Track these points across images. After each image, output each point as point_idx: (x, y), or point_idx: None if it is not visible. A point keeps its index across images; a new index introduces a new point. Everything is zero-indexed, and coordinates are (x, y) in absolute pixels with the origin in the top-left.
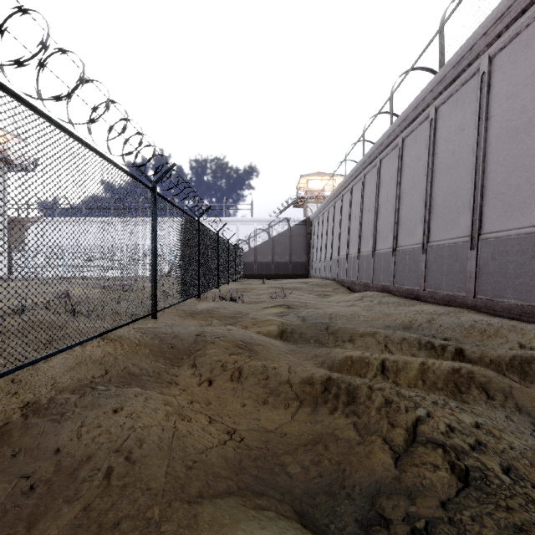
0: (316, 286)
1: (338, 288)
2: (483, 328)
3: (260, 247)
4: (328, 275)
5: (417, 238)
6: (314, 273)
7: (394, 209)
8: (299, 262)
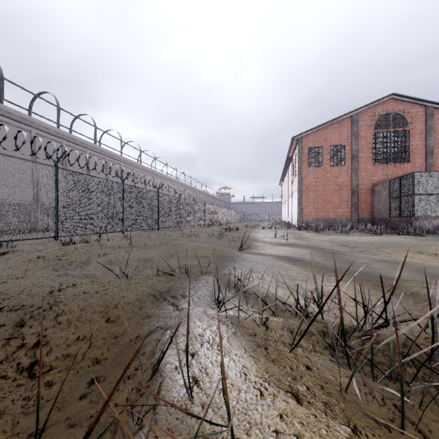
0: None
1: None
2: None
3: None
4: None
5: None
6: None
7: None
8: None
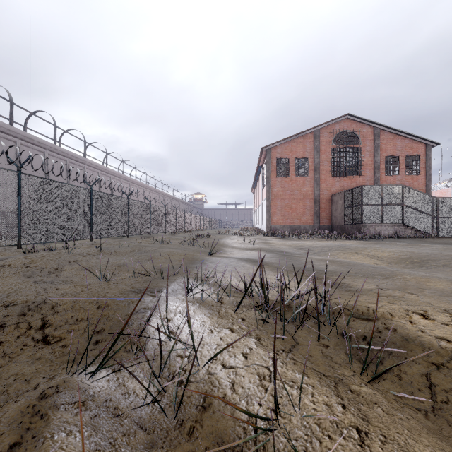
0: None
1: None
2: None
3: None
4: None
5: None
6: None
7: None
8: None
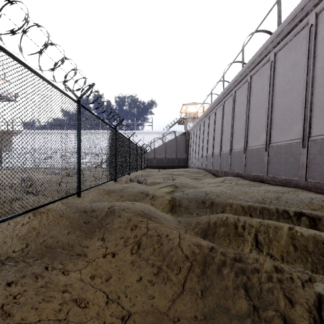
0: (193, 173)
1: (207, 174)
2: (320, 204)
3: (157, 149)
4: (200, 166)
5: (261, 141)
6: (191, 165)
7: (245, 122)
8: (182, 158)
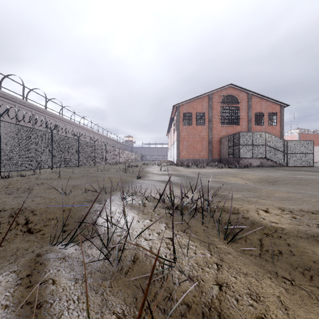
0: None
1: None
2: None
3: None
4: None
5: None
6: None
7: None
8: None
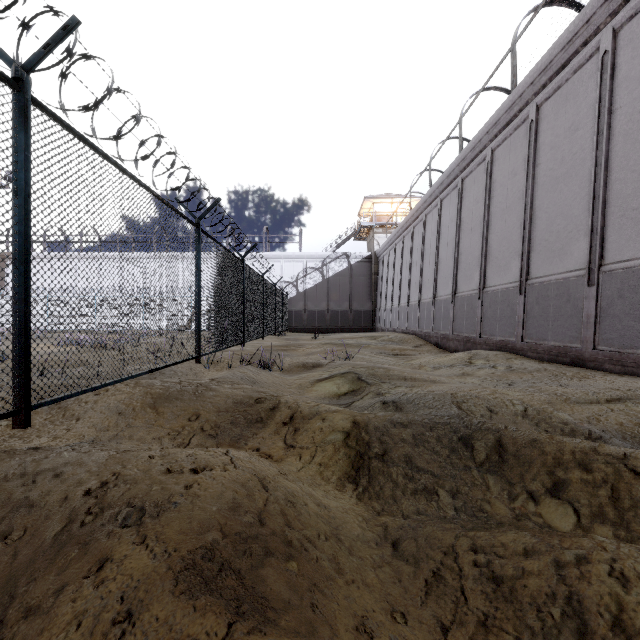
0: (389, 342)
1: (422, 345)
2: None
3: (311, 292)
4: (404, 327)
5: (573, 261)
6: (383, 325)
7: (523, 219)
8: (362, 311)
